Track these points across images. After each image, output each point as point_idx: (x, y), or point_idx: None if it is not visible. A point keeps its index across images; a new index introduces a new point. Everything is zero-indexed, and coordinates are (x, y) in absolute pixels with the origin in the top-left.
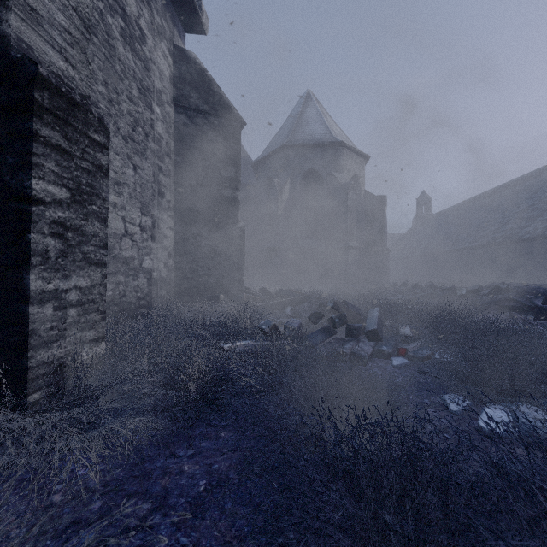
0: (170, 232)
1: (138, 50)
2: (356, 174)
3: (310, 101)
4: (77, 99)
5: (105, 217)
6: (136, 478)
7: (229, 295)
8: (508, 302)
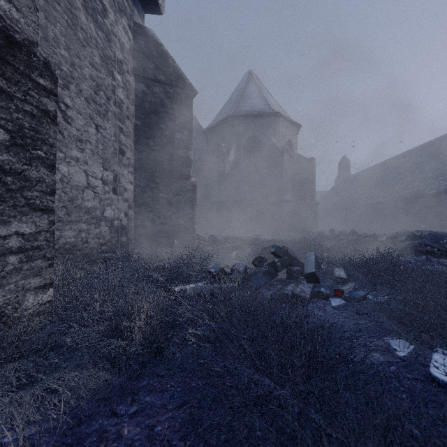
0: (130, 185)
1: (99, 22)
2: (290, 140)
3: (252, 79)
4: (17, 38)
5: (53, 163)
6: (67, 446)
7: (182, 241)
8: (423, 247)
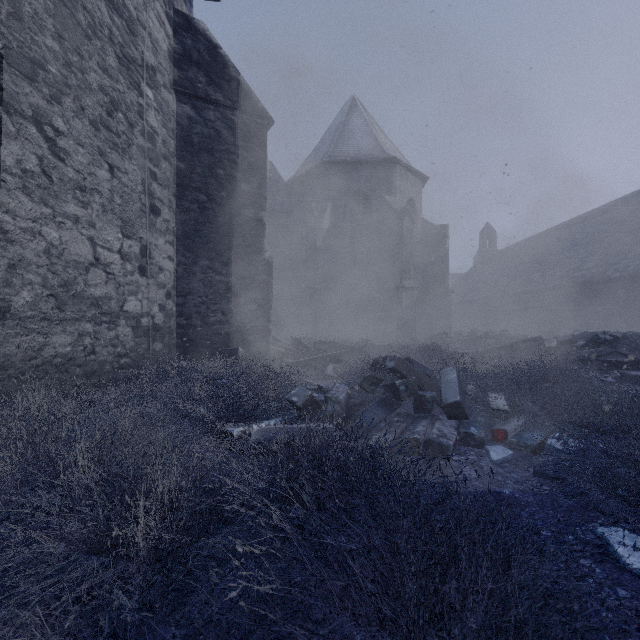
0: (169, 263)
1: (116, 2)
2: (412, 199)
3: (356, 109)
4: None
5: None
6: None
7: (251, 348)
8: (615, 357)
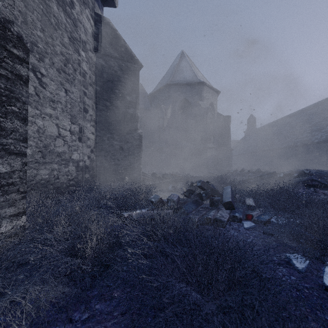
0: (92, 135)
1: (68, 12)
2: (212, 102)
3: (184, 57)
4: None
5: (25, 117)
6: None
7: (132, 177)
8: (311, 181)
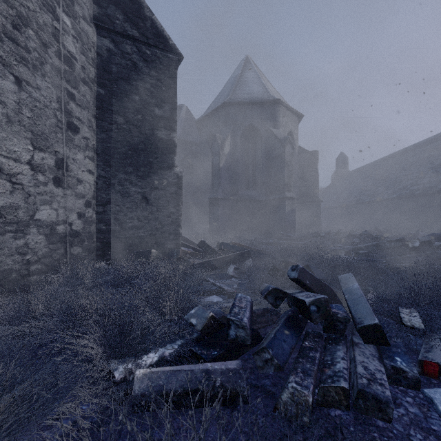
0: (89, 176)
1: None
2: (291, 131)
3: (249, 64)
4: None
5: None
6: None
7: (163, 249)
8: None
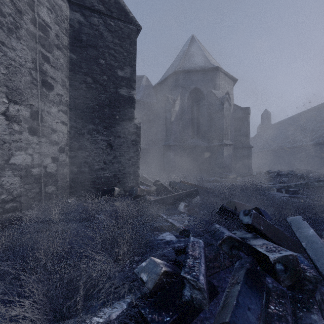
0: (62, 126)
1: None
2: (228, 92)
3: (194, 41)
4: None
5: None
6: None
7: (125, 187)
8: None
